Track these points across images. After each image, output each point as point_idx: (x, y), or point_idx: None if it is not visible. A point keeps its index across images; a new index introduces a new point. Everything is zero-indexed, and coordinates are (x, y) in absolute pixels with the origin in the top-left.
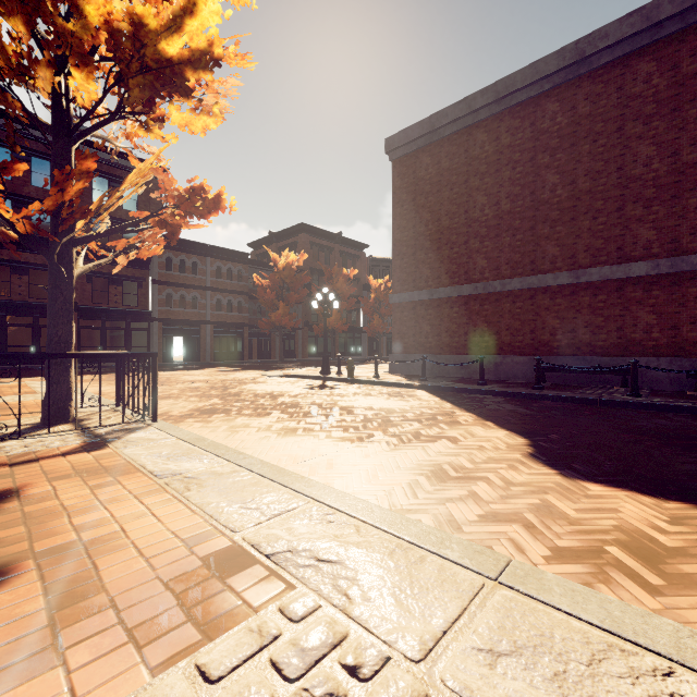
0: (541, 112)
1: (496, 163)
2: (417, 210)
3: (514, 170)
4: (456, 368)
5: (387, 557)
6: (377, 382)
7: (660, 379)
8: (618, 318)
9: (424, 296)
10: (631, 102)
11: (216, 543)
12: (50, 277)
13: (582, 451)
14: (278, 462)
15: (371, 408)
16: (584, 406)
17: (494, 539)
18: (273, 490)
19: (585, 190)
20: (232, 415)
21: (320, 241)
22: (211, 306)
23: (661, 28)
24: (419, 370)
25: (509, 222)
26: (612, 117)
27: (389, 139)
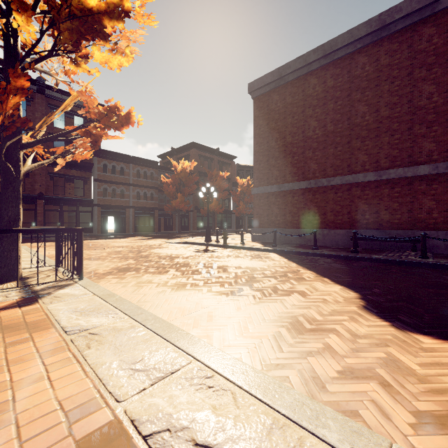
0: (355, 64)
1: (323, 99)
2: (270, 131)
3: (336, 103)
4: (296, 238)
5: (265, 438)
6: (243, 247)
7: (438, 246)
8: (408, 204)
9: (274, 189)
10: (417, 55)
11: (98, 416)
12: (2, 172)
13: (402, 304)
14: (169, 314)
15: (240, 267)
16: (389, 265)
17: (358, 401)
18: (161, 348)
19: (385, 116)
20: (140, 273)
21: (205, 154)
22: (133, 196)
23: (439, 4)
24: (271, 239)
25: (332, 139)
26: (404, 65)
27: (251, 84)
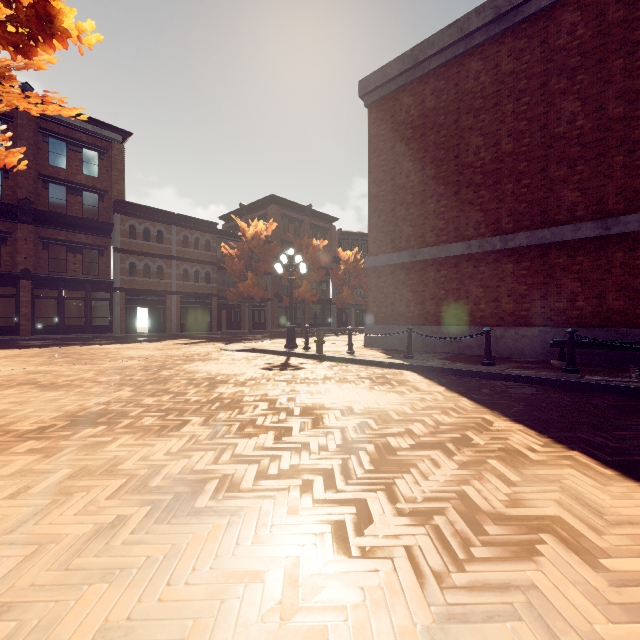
0: (555, 26)
1: (494, 96)
2: (396, 160)
3: (519, 101)
4: (444, 342)
5: None
6: (352, 360)
7: None
8: None
9: (404, 258)
10: None
11: None
12: None
13: None
14: None
15: (351, 411)
16: None
17: None
18: None
19: (617, 116)
20: (115, 430)
21: (290, 213)
22: (178, 276)
23: None
24: (399, 344)
25: (511, 165)
26: None
27: (363, 81)
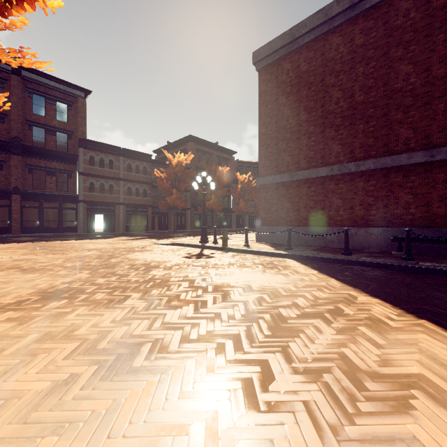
0: (394, 11)
1: (350, 62)
2: (279, 108)
3: (368, 65)
4: (314, 238)
5: None
6: (248, 251)
7: None
8: None
9: (285, 178)
10: None
11: None
12: None
13: None
14: None
15: (250, 288)
16: None
17: None
18: None
19: (440, 75)
20: (74, 303)
21: (203, 148)
22: (124, 192)
23: None
24: (281, 240)
25: (362, 111)
26: None
27: (255, 52)
